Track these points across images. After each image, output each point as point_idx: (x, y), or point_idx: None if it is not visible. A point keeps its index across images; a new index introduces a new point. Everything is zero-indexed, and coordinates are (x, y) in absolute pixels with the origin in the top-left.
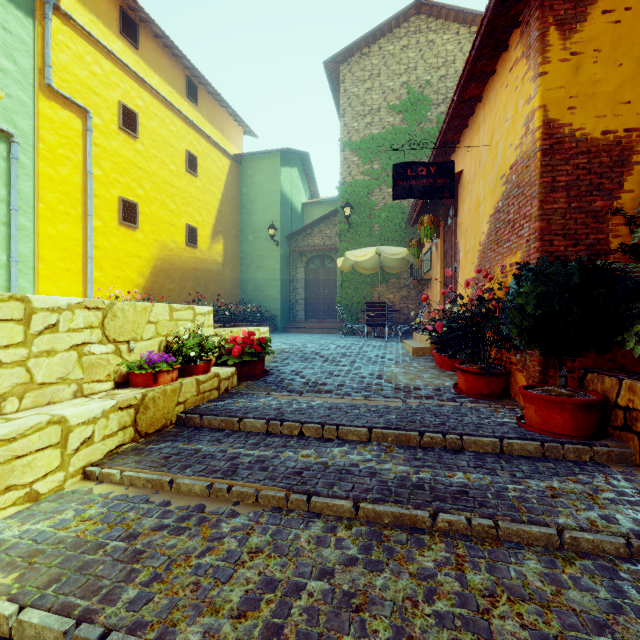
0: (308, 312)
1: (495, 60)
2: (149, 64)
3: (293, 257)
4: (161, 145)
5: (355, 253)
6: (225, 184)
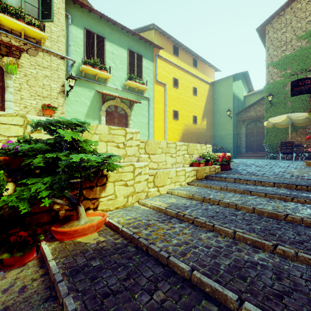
0: (247, 149)
1: None
2: (181, 60)
3: (239, 123)
4: (185, 88)
5: (274, 119)
6: (207, 96)
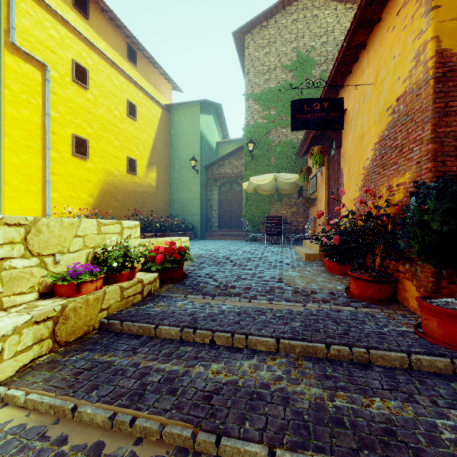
0: (221, 224)
1: (381, 8)
2: (97, 32)
3: (209, 182)
4: (107, 95)
5: (257, 178)
6: (158, 127)
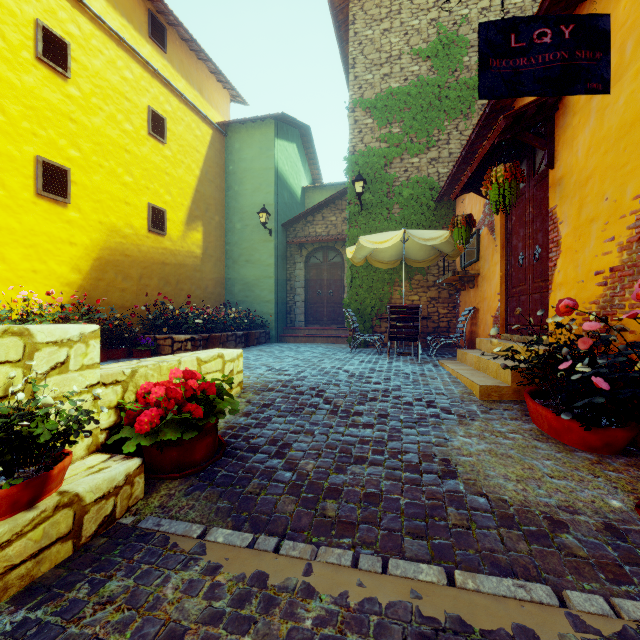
0: (309, 317)
1: None
2: None
3: (291, 250)
4: (109, 94)
5: (372, 238)
6: (205, 158)
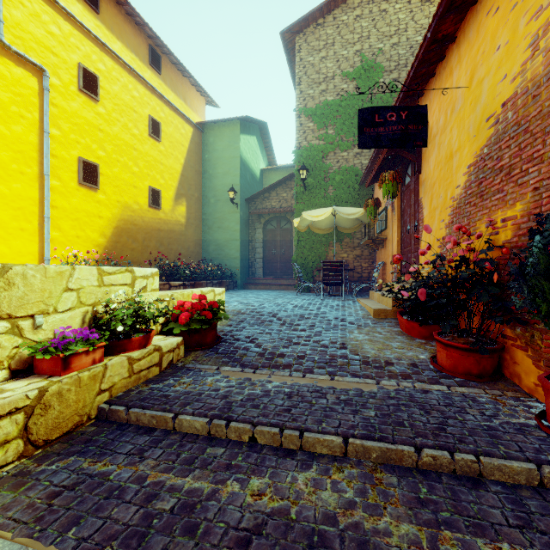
0: (266, 270)
1: None
2: (111, 30)
3: (252, 219)
4: (123, 109)
5: (311, 213)
6: (188, 150)
